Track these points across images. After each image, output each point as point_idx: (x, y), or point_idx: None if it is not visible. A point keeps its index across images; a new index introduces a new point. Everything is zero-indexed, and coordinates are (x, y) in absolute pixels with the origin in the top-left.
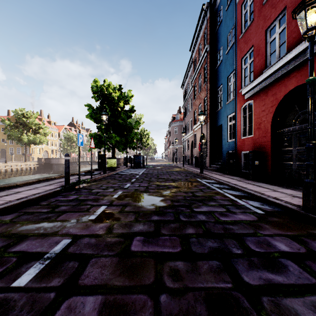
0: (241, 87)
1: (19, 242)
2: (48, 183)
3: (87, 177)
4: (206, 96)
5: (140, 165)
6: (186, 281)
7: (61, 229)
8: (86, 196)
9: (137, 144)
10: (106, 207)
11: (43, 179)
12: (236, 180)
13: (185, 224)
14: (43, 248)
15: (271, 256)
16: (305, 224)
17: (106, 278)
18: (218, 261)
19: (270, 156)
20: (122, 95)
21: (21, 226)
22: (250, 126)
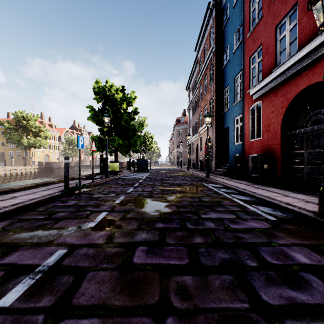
0: (249, 88)
1: (9, 252)
2: (46, 188)
3: (88, 181)
4: (212, 97)
5: (144, 169)
6: (196, 300)
7: (57, 238)
8: (86, 201)
9: (140, 147)
10: (107, 213)
11: (42, 184)
12: (244, 184)
13: (192, 232)
14: (35, 259)
15: (290, 269)
16: (323, 233)
17: (104, 296)
18: (231, 275)
19: (280, 160)
20: (125, 96)
21: (14, 234)
22: (258, 128)
